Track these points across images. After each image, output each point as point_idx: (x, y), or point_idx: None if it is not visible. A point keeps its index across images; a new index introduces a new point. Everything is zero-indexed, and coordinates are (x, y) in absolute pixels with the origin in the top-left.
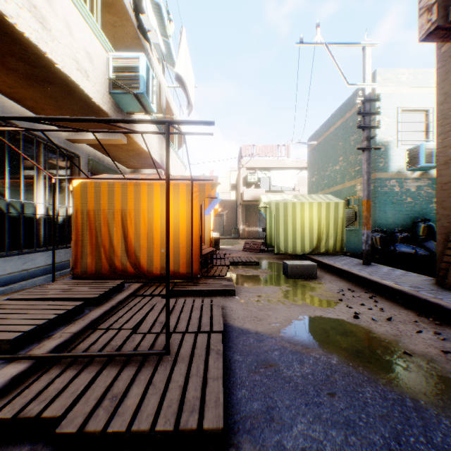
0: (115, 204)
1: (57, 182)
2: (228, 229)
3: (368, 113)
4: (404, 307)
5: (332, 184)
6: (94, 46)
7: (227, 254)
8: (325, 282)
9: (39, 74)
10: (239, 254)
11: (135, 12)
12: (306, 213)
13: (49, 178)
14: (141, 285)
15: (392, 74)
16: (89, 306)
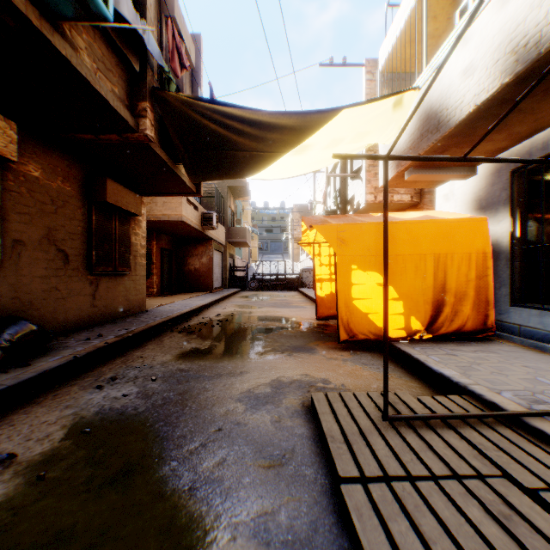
0: None
1: None
2: None
3: None
4: None
5: None
6: None
7: None
8: None
9: None
10: None
11: None
12: None
13: None
14: None
15: None
16: None
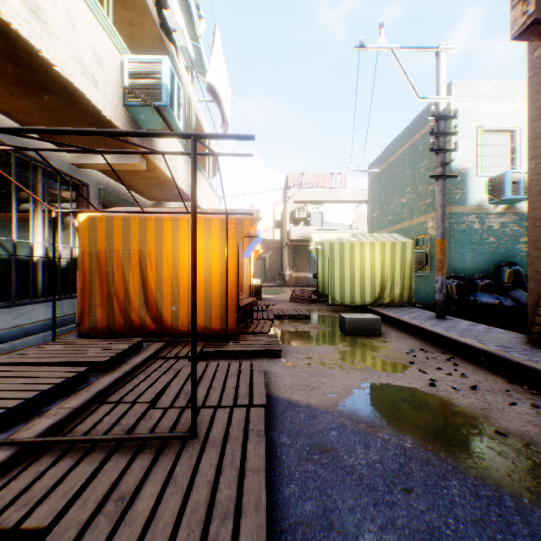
0: (132, 243)
1: (59, 217)
2: (272, 275)
3: (443, 133)
4: (490, 372)
5: (398, 221)
6: (104, 46)
7: (270, 305)
8: (392, 341)
9: (33, 79)
10: (286, 306)
11: (157, 6)
12: (367, 256)
13: (50, 212)
14: (163, 345)
15: (471, 86)
16: (97, 373)
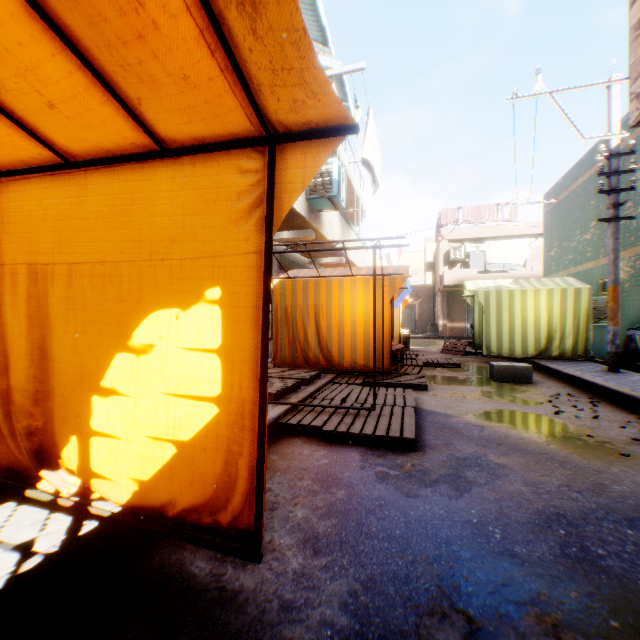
0: (309, 299)
1: None
2: (422, 325)
3: (615, 171)
4: (627, 412)
5: (579, 261)
6: None
7: (419, 355)
8: (541, 387)
9: None
10: (436, 356)
11: None
12: (529, 304)
13: None
14: (335, 376)
15: None
16: (302, 385)
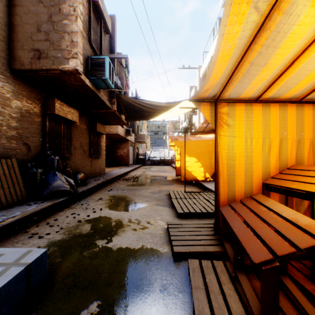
0: None
1: None
2: None
3: None
4: (51, 216)
5: None
6: None
7: None
8: None
9: None
10: None
11: None
12: None
13: None
14: None
15: None
16: None
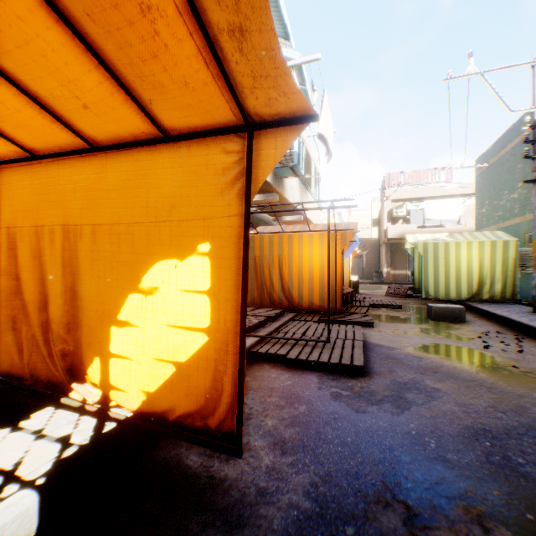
0: (274, 251)
1: None
2: (369, 272)
3: None
4: None
5: (507, 217)
6: None
7: (367, 298)
8: (472, 326)
9: None
10: (381, 299)
11: None
12: (463, 254)
13: None
14: (295, 314)
15: None
16: (269, 322)
